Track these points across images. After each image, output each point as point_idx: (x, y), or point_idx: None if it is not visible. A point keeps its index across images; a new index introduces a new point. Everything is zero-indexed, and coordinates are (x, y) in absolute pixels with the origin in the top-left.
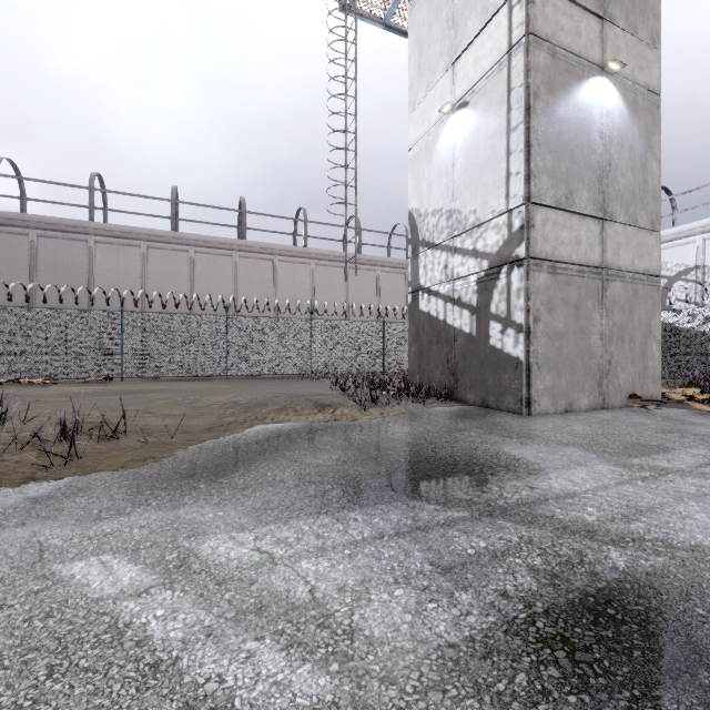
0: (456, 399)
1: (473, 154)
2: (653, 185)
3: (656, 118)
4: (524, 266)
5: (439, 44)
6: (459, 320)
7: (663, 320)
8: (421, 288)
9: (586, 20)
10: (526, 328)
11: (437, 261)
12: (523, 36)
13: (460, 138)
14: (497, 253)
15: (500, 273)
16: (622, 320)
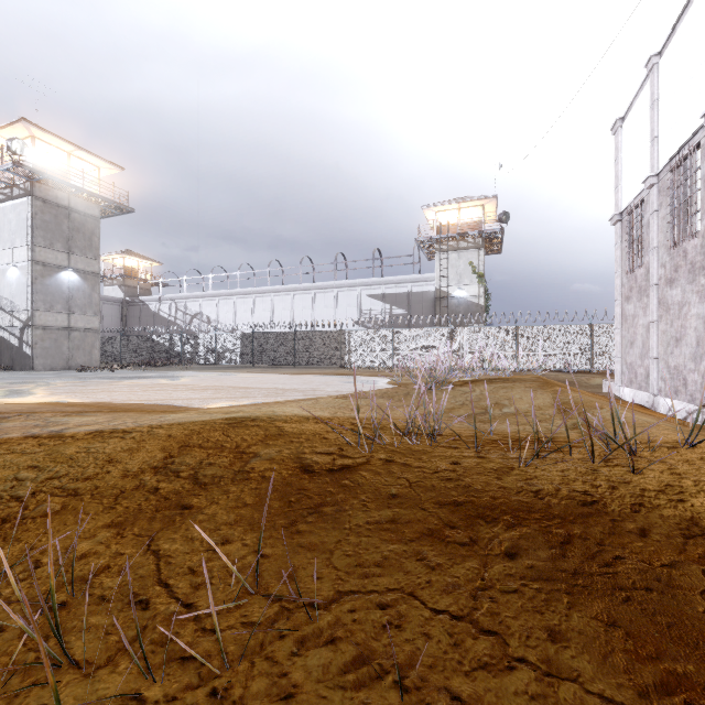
0: (14, 370)
1: (19, 286)
2: (96, 302)
3: (97, 281)
4: (32, 328)
5: (8, 236)
6: (15, 341)
7: (156, 339)
8: (1, 327)
9: (61, 254)
10: (32, 346)
11: (7, 318)
12: (31, 260)
13: (15, 277)
14: (25, 322)
15: (26, 328)
16: (80, 343)
